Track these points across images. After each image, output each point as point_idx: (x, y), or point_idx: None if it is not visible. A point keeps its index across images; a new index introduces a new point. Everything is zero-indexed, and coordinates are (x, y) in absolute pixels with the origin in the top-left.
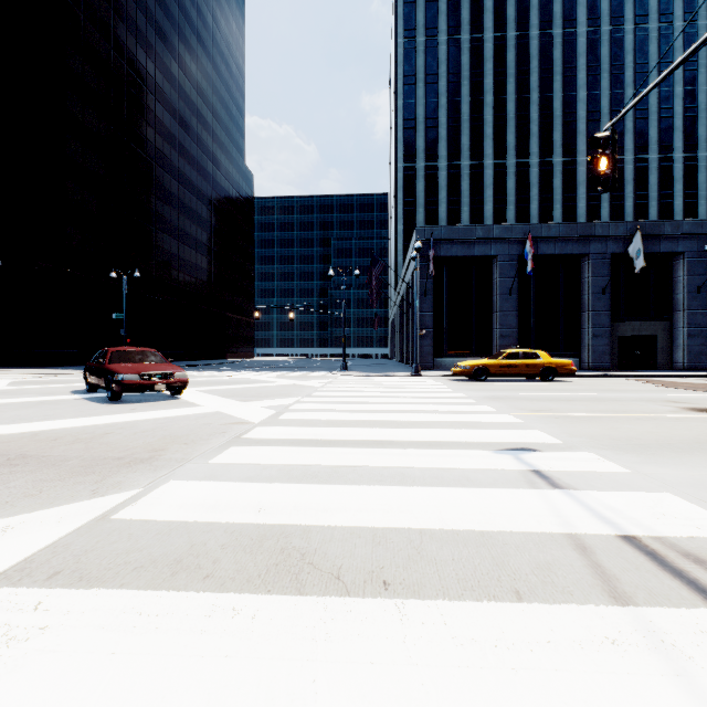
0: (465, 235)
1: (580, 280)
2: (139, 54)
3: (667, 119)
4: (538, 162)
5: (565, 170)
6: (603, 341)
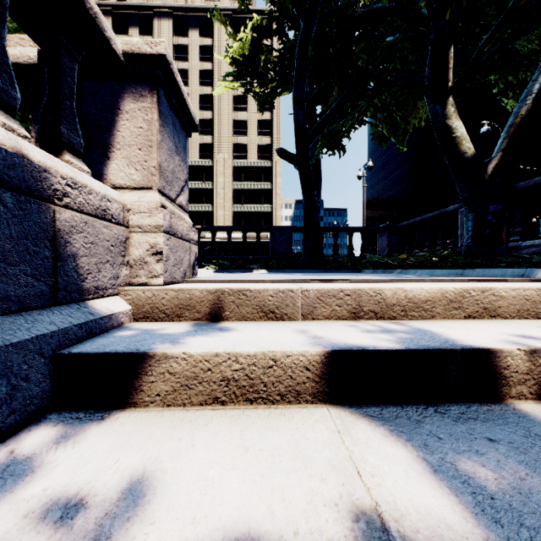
0: None
1: None
2: None
3: None
4: None
5: None
6: None
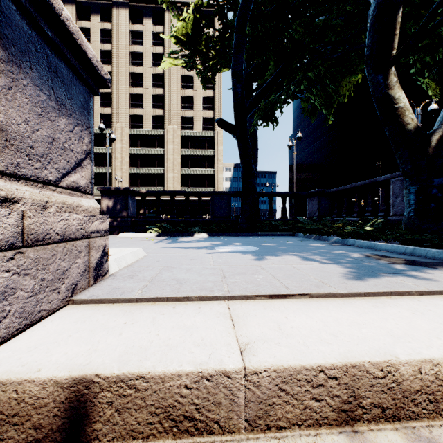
0: None
1: None
2: None
3: None
4: None
5: None
6: None
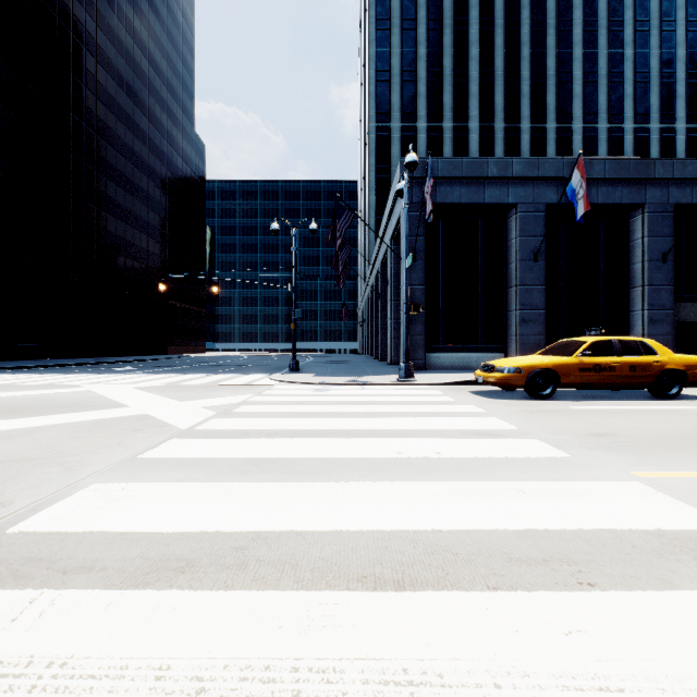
0: (472, 172)
1: (627, 243)
2: None
3: (669, 85)
4: (530, 128)
5: (559, 138)
6: (664, 329)
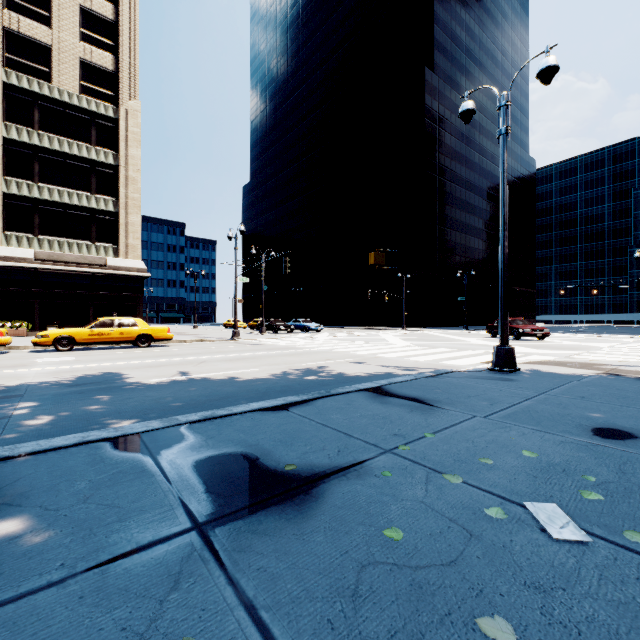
0: None
1: None
2: (456, 122)
3: None
4: None
5: None
6: None
